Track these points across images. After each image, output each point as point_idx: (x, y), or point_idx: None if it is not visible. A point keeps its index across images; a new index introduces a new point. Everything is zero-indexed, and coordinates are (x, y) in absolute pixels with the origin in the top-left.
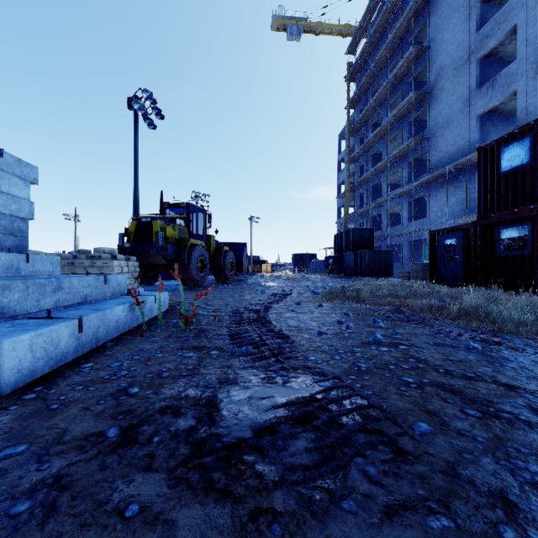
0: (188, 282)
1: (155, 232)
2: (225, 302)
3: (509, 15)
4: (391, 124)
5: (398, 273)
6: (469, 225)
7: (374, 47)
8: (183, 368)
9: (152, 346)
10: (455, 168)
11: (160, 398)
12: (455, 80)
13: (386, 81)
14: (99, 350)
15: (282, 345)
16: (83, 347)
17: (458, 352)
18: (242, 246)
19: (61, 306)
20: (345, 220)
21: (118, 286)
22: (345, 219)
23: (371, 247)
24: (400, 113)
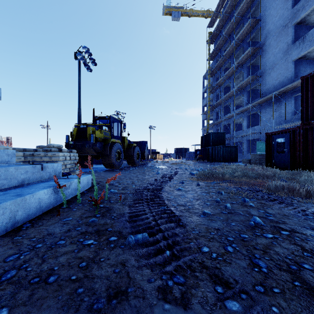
0: (110, 166)
1: (89, 134)
2: (132, 181)
3: None
4: (236, 68)
5: (242, 160)
6: (294, 129)
7: (225, 22)
8: (76, 266)
9: (61, 229)
10: (278, 94)
11: None
12: (277, 39)
13: (233, 42)
14: (11, 234)
15: (175, 228)
16: None
17: None
18: (144, 143)
19: None
20: (207, 127)
21: (53, 171)
22: (207, 127)
23: (223, 144)
24: (242, 61)
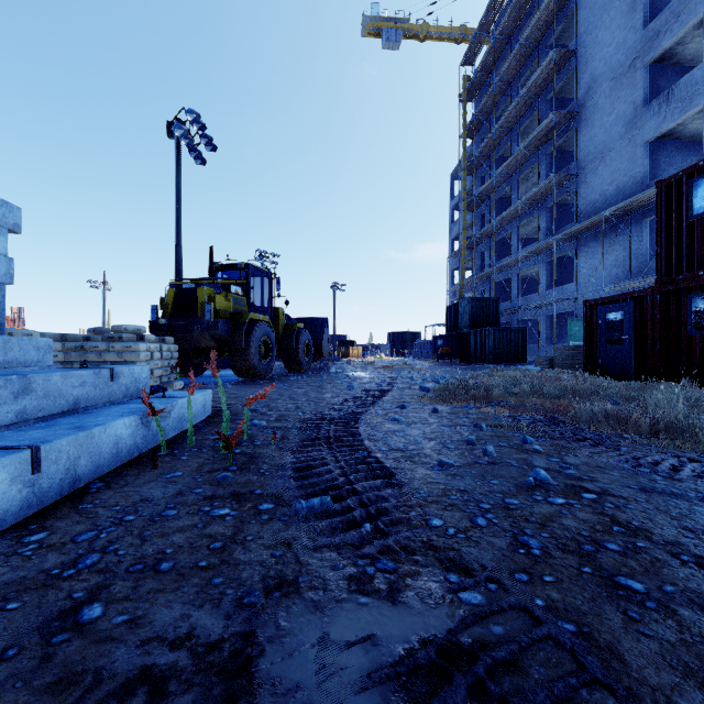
0: (247, 373)
1: (201, 303)
2: (296, 403)
3: (692, 1)
4: (523, 158)
5: (535, 359)
6: (643, 292)
7: (500, 54)
8: (204, 547)
9: (164, 491)
10: (613, 215)
11: (135, 642)
12: (613, 94)
13: (516, 98)
14: (73, 501)
15: (383, 490)
16: (43, 497)
17: (692, 509)
18: (322, 323)
19: (30, 419)
20: (460, 287)
21: (134, 382)
22: (461, 286)
23: (496, 323)
24: (536, 141)
